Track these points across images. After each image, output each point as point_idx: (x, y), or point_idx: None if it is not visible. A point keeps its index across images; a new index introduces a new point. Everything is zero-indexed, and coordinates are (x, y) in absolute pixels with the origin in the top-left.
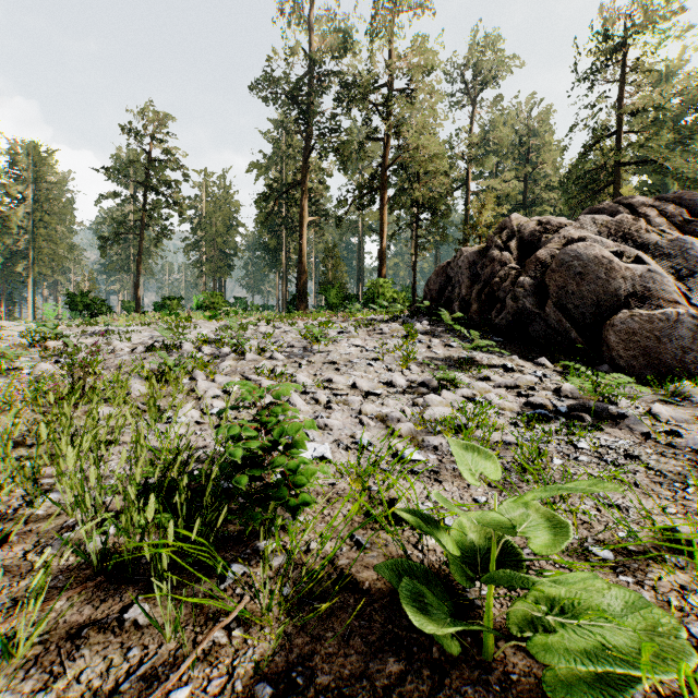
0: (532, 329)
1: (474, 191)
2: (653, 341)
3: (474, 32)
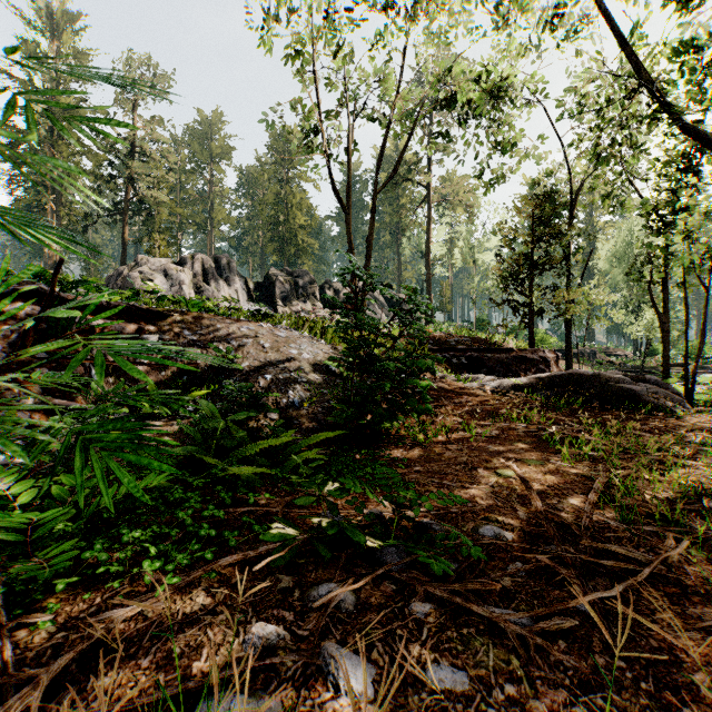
0: None
1: (219, 222)
2: None
3: (216, 109)
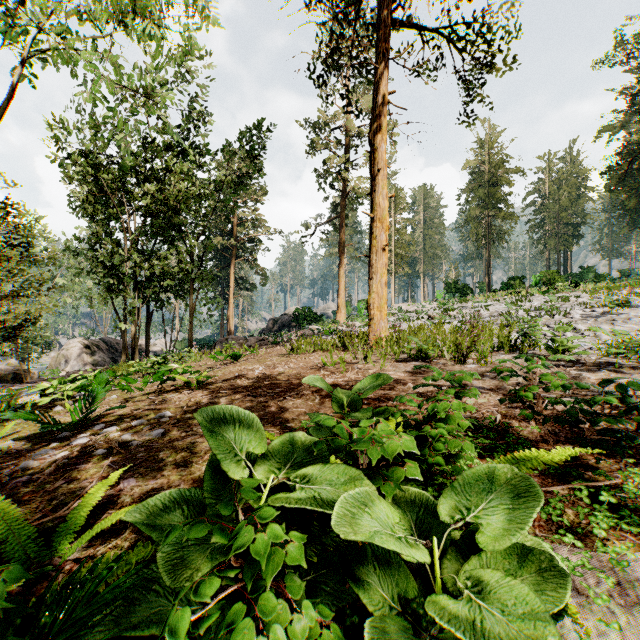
0: None
1: None
2: None
3: None
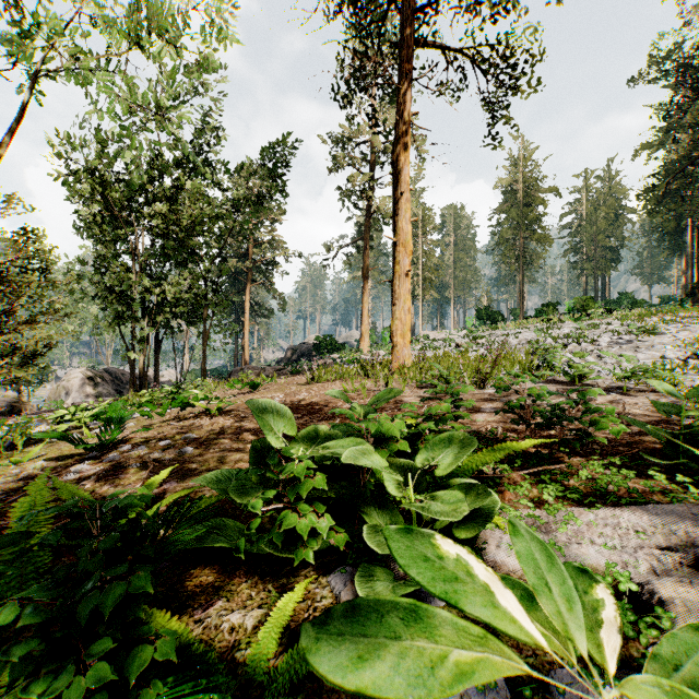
0: None
1: None
2: None
3: None
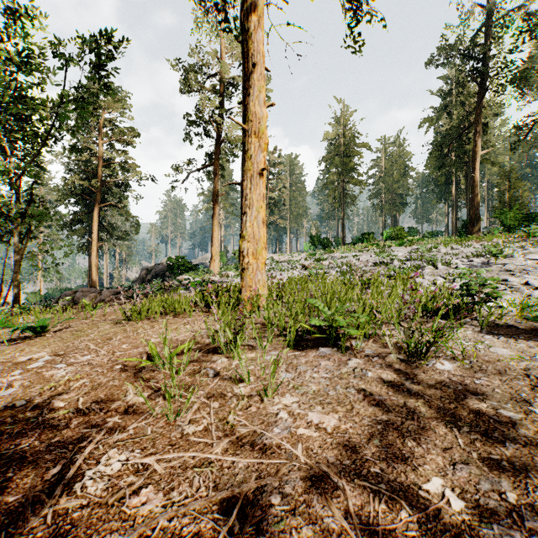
0: None
1: None
2: None
3: None
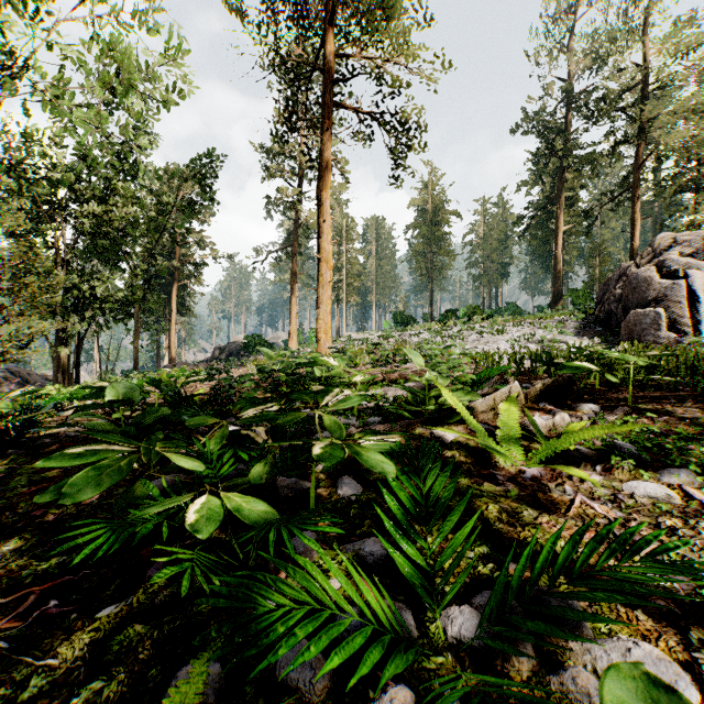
0: (611, 322)
1: None
2: (633, 326)
3: None
